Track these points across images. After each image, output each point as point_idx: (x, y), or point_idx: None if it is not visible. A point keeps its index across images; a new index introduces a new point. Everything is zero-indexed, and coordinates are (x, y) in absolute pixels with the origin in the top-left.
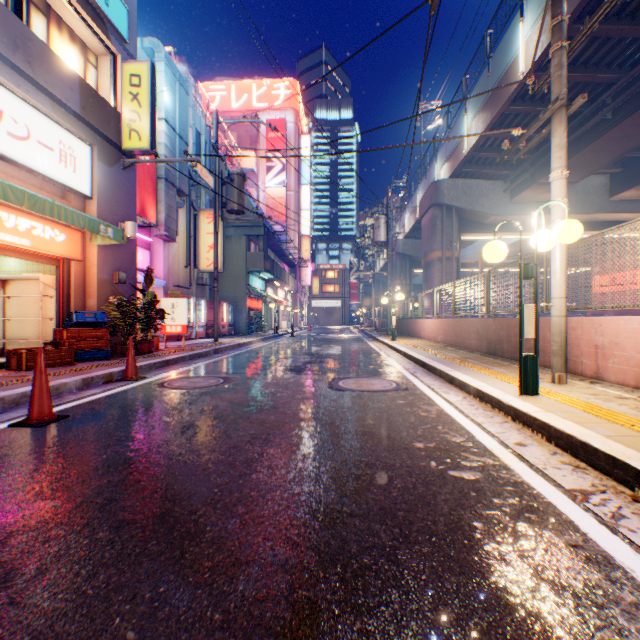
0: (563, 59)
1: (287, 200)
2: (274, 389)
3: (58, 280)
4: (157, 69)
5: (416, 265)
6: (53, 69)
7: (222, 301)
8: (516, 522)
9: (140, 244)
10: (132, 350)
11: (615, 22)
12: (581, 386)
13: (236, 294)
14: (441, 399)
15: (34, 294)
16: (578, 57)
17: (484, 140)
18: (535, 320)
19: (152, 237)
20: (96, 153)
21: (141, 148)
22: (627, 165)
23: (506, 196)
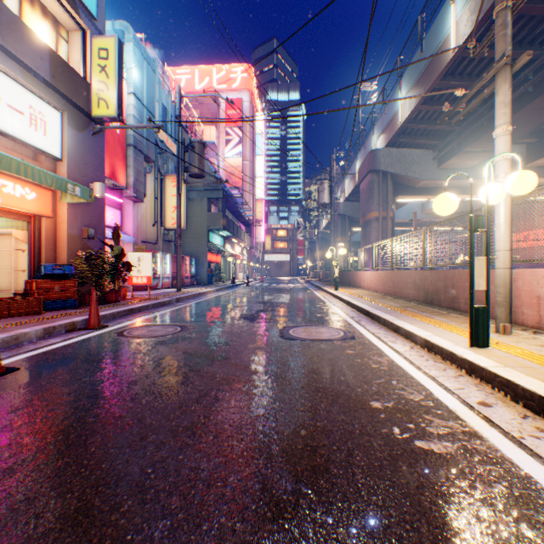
0: (508, 18)
1: (243, 168)
2: (227, 338)
3: (29, 235)
4: (127, 49)
5: (355, 224)
6: (23, 38)
7: (186, 255)
8: (517, 526)
9: (111, 204)
10: (94, 300)
11: (540, 1)
12: (526, 336)
13: (198, 249)
14: (389, 349)
15: (8, 248)
16: None
17: (417, 113)
18: (486, 272)
19: (122, 198)
20: (66, 119)
21: (108, 115)
22: (542, 135)
23: (435, 163)
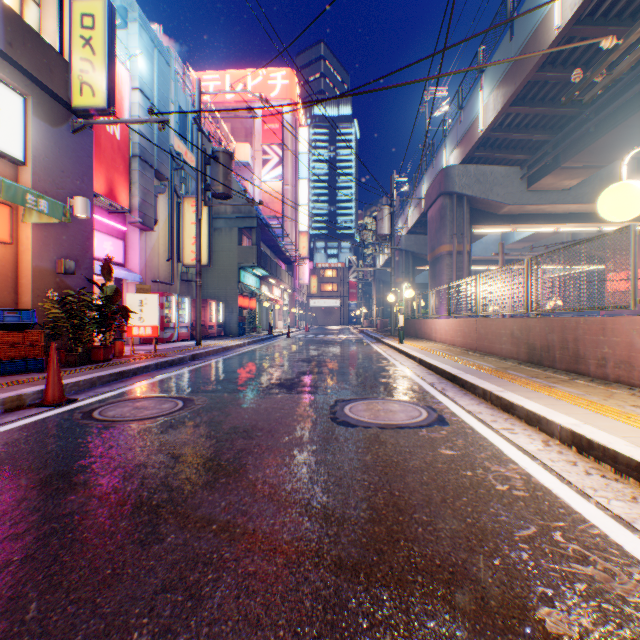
0: None
1: (284, 195)
2: (249, 423)
3: None
4: (130, 31)
5: (419, 262)
6: None
7: (210, 299)
8: None
9: (111, 232)
10: (54, 362)
11: None
12: None
13: (226, 292)
14: (510, 446)
15: None
16: (626, 6)
17: (503, 117)
18: None
19: (126, 225)
20: (31, 106)
21: (95, 106)
22: None
23: (523, 183)
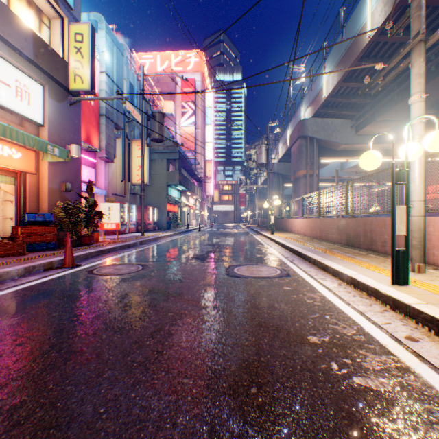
0: (422, 1)
1: (196, 135)
2: (181, 276)
3: (16, 188)
4: (100, 35)
5: (286, 181)
6: (9, 22)
7: (148, 206)
8: None
9: (87, 164)
10: (69, 243)
11: None
12: (438, 275)
13: (159, 201)
14: (320, 285)
15: None
16: None
17: (338, 89)
18: (406, 219)
19: (96, 159)
20: (47, 91)
21: (83, 89)
22: None
23: (353, 130)
